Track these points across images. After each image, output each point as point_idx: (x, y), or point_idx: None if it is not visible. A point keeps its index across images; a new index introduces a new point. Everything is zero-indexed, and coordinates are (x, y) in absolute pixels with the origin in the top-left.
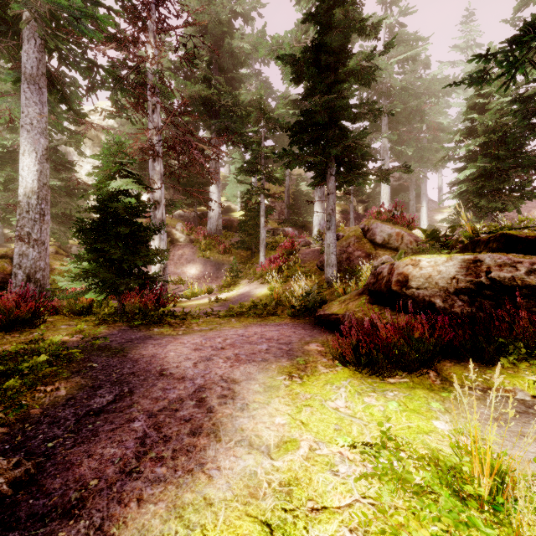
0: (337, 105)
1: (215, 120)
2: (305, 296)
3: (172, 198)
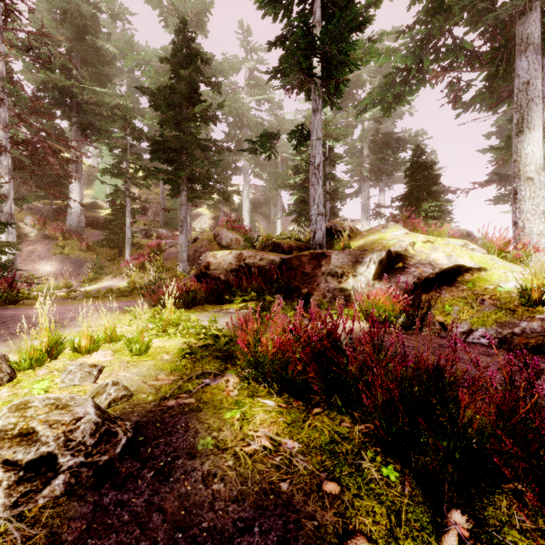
0: (186, 139)
1: (76, 114)
2: (152, 280)
3: (17, 185)
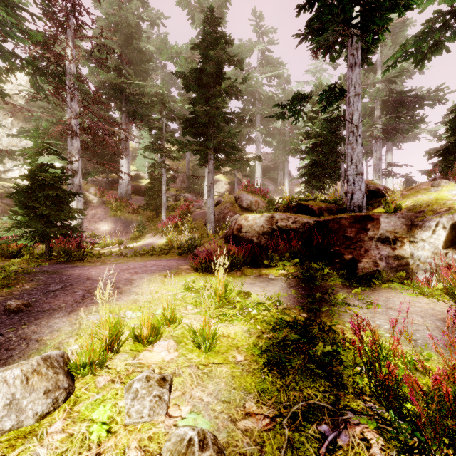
0: (214, 113)
1: (125, 104)
2: (187, 240)
3: (85, 164)
